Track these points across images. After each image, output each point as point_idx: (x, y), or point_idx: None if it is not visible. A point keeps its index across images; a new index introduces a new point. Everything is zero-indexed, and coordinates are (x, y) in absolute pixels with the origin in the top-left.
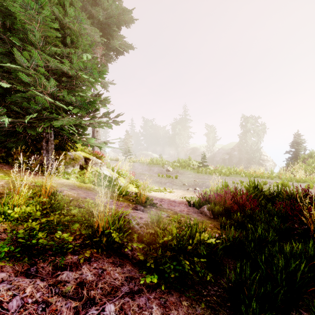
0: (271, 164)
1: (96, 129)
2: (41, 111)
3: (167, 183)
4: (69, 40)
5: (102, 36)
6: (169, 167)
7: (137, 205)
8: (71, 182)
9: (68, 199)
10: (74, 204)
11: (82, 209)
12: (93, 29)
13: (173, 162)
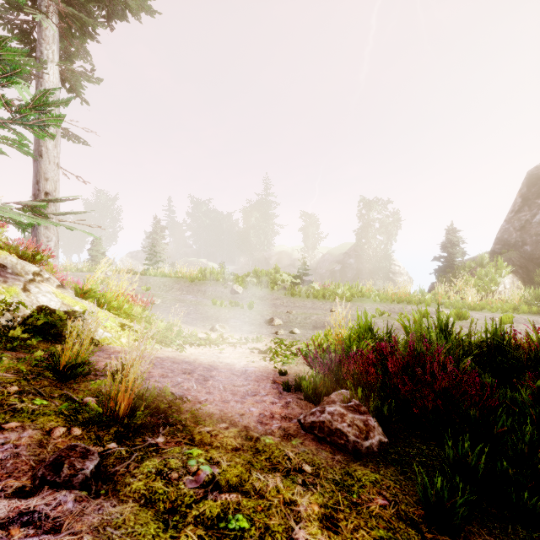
0: (405, 279)
1: (45, 187)
2: None
3: (231, 320)
4: None
5: None
6: (237, 285)
7: (67, 452)
8: None
9: None
10: None
11: None
12: None
13: (246, 275)
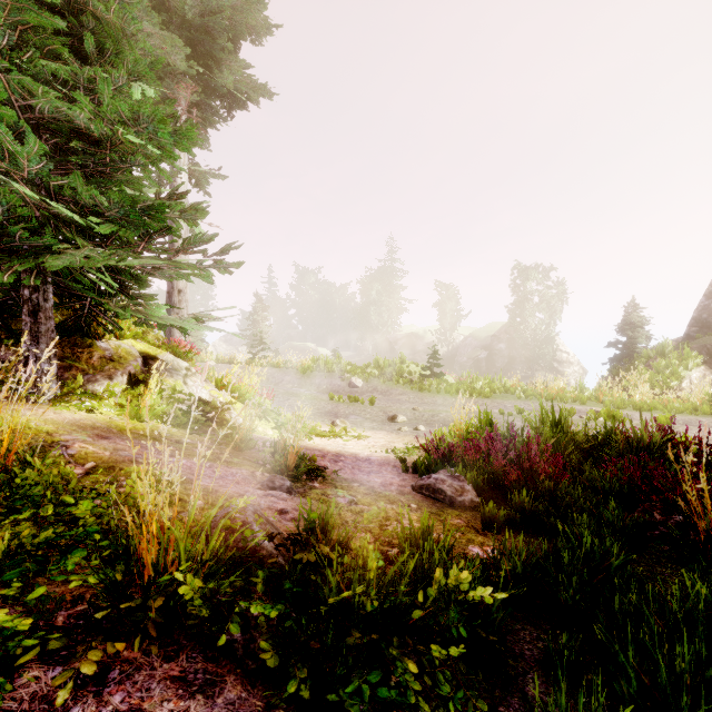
0: (576, 370)
1: (178, 285)
2: (5, 226)
3: (351, 416)
4: (92, 42)
5: (193, 60)
6: (356, 377)
7: (273, 477)
8: (103, 418)
9: (67, 470)
10: (96, 479)
11: (103, 504)
12: (167, 37)
13: (366, 366)
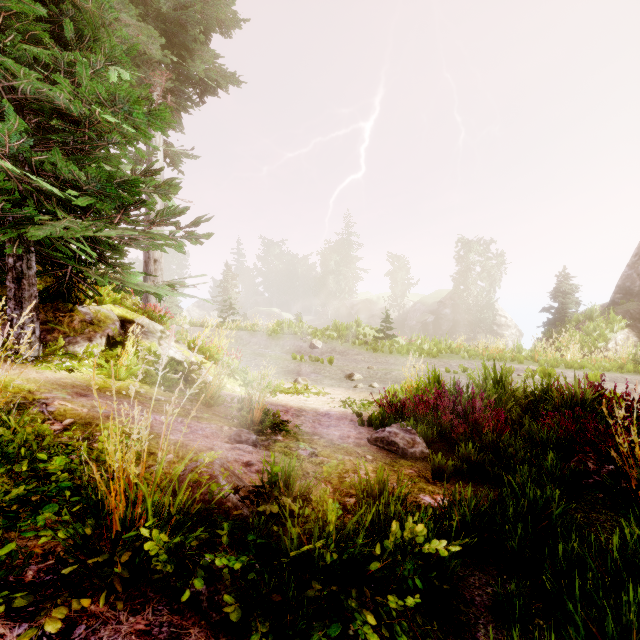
0: (514, 332)
1: (154, 255)
2: None
3: (312, 375)
4: (71, 28)
5: (168, 50)
6: (316, 339)
7: (240, 431)
8: (82, 377)
9: (43, 428)
10: (73, 435)
11: (76, 460)
12: (143, 28)
13: (325, 329)
